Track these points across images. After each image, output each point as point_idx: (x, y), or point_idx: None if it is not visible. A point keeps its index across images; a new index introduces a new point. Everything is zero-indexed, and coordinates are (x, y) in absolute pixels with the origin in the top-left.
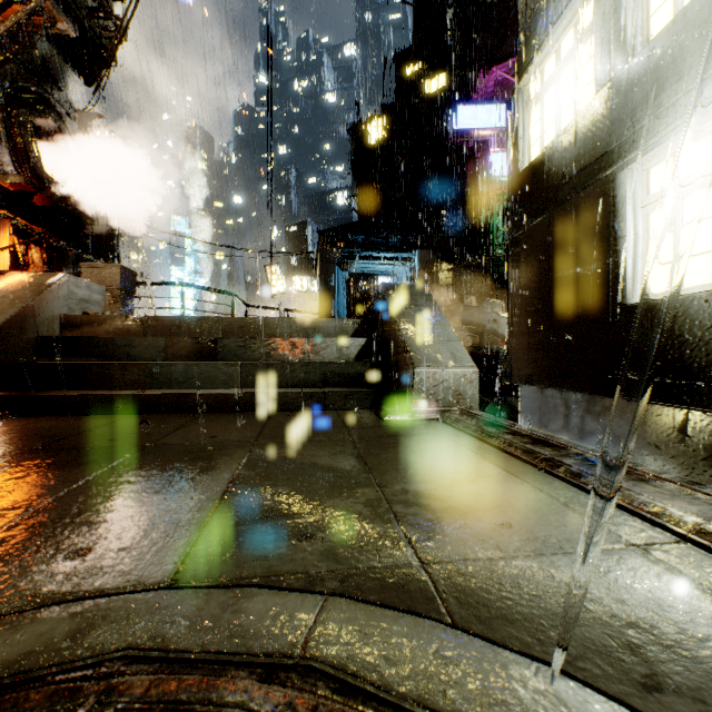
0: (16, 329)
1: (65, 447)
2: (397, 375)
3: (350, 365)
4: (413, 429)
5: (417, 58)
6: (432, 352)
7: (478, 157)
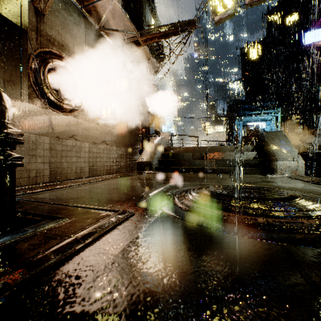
0: (159, 152)
1: (188, 176)
2: (270, 164)
3: (252, 160)
4: (276, 178)
5: (280, 10)
6: (284, 156)
7: (320, 52)
